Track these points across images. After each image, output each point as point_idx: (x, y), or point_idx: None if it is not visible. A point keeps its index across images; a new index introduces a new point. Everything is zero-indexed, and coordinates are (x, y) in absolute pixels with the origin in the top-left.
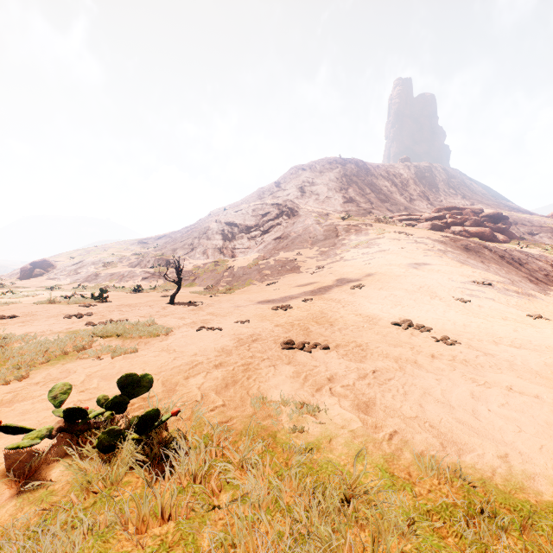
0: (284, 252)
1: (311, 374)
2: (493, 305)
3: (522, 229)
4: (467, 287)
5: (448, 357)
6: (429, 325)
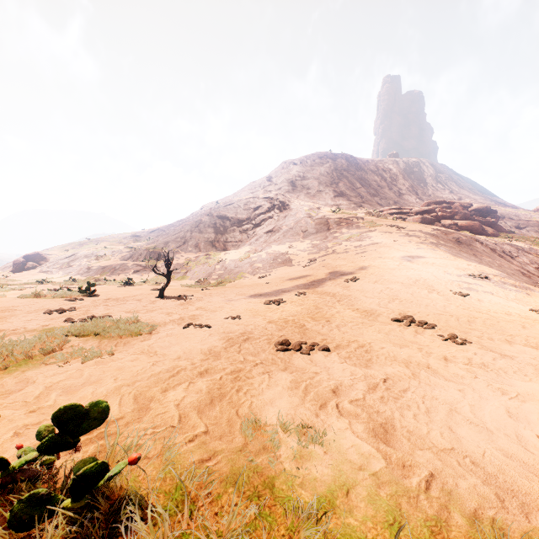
0: (276, 245)
1: (312, 384)
2: (493, 299)
3: (509, 223)
4: (463, 280)
5: (462, 360)
6: (431, 321)
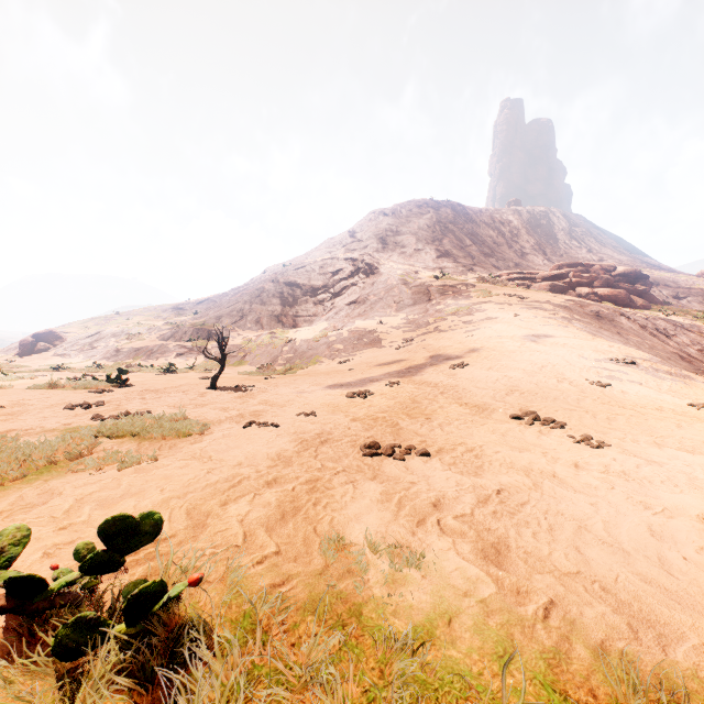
0: (361, 321)
1: (407, 496)
2: (641, 390)
3: (665, 291)
4: (603, 366)
5: (598, 467)
6: (560, 418)
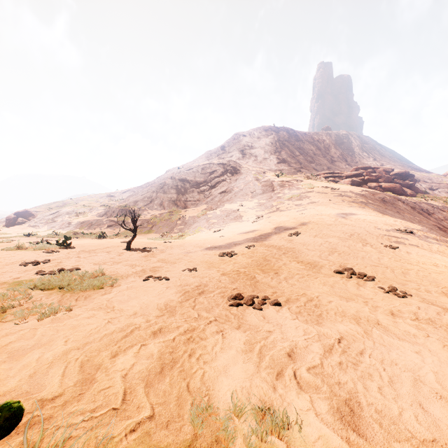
0: (228, 204)
1: (266, 345)
2: (419, 251)
3: (424, 185)
4: (392, 234)
5: (409, 315)
6: (369, 273)
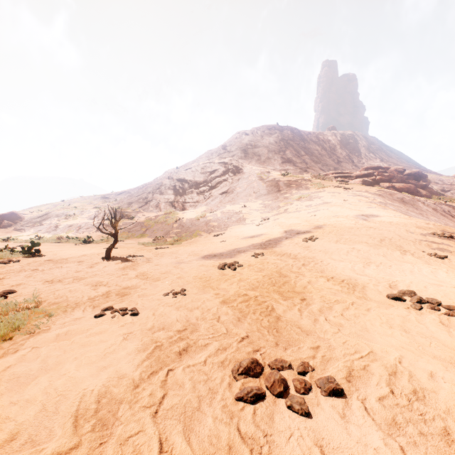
0: (230, 205)
1: None
2: None
3: (435, 186)
4: (429, 239)
5: None
6: (440, 298)
